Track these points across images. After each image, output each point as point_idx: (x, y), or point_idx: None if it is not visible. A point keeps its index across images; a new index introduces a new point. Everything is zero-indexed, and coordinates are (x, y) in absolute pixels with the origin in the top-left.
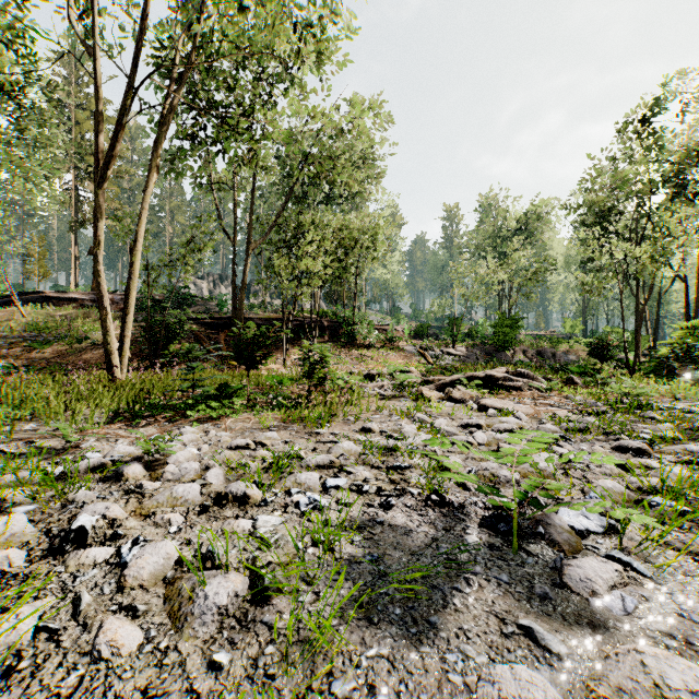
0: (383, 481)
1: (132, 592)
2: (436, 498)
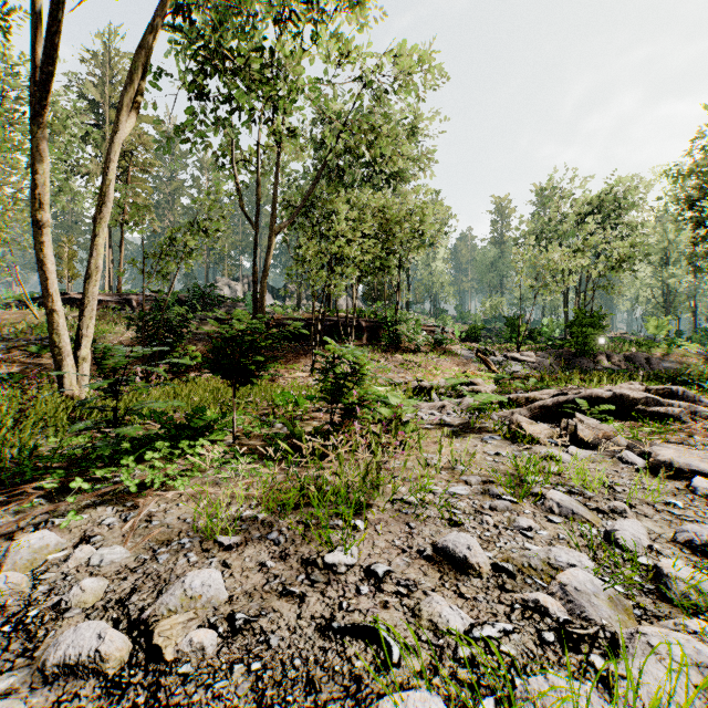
0: None
1: None
2: None
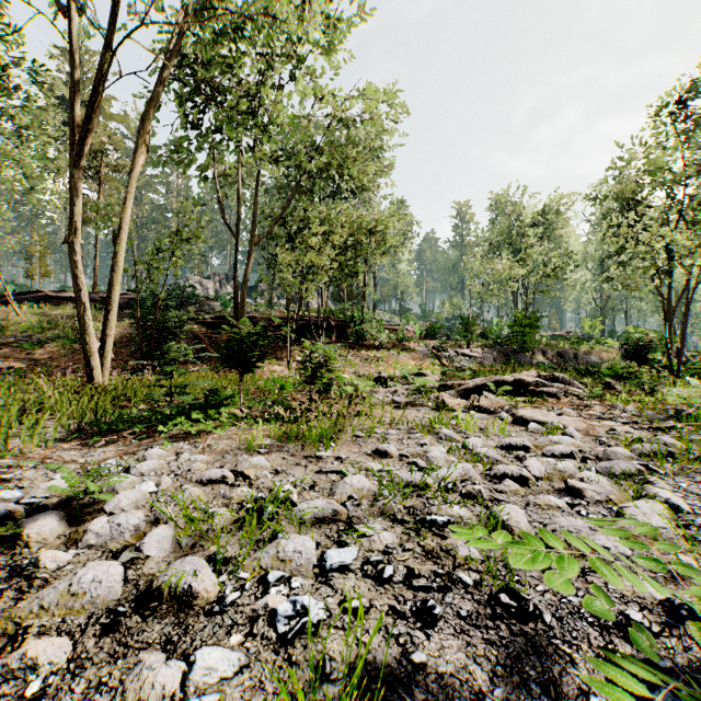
0: (414, 552)
1: None
2: (510, 602)
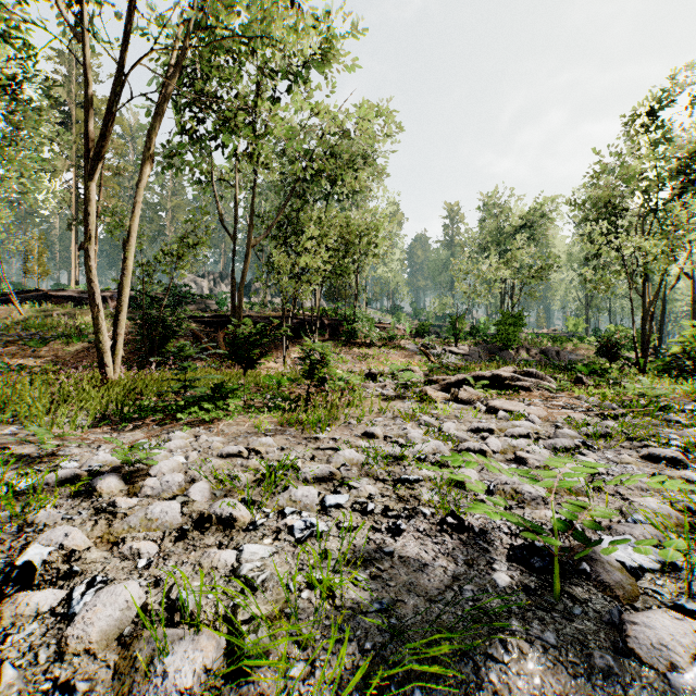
0: (390, 497)
1: (75, 659)
2: (453, 521)
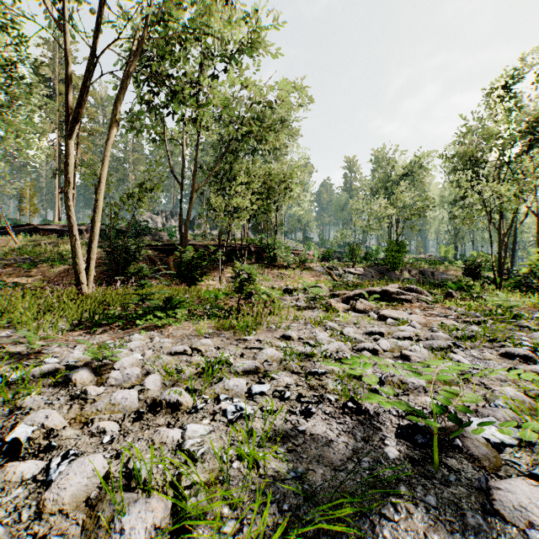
0: (303, 386)
1: (51, 518)
2: (352, 406)
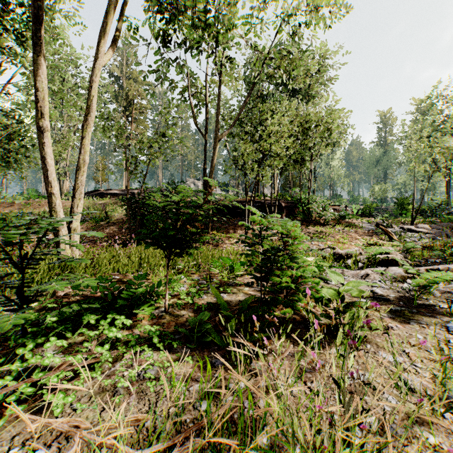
0: None
1: None
2: None
